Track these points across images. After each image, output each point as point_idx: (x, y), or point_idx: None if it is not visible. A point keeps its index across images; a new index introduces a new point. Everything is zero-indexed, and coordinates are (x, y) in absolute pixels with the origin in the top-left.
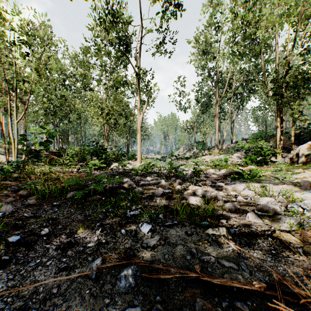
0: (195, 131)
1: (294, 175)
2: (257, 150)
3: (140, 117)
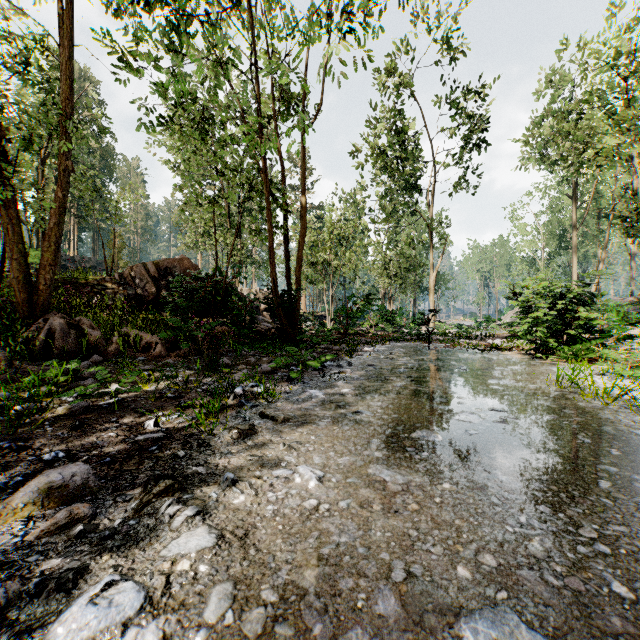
0: None
1: None
2: None
3: (433, 274)
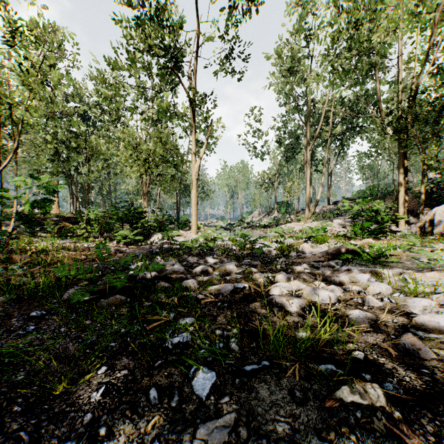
0: (275, 187)
1: (439, 254)
2: (371, 214)
3: (195, 165)
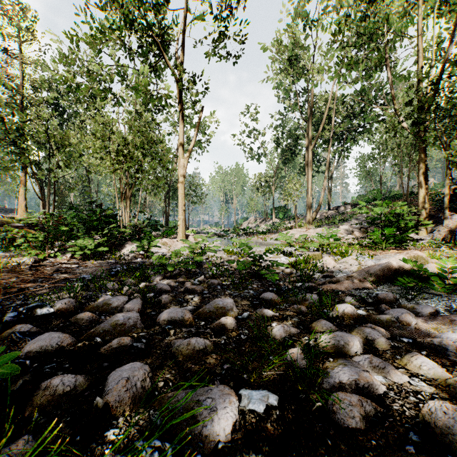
0: (273, 191)
1: None
2: (394, 219)
3: (183, 159)
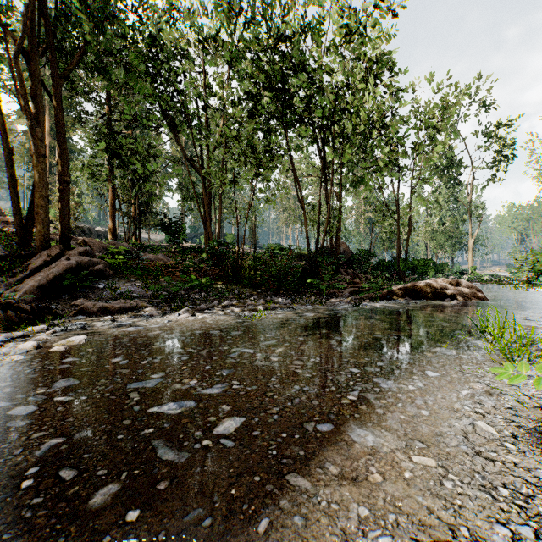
0: None
1: None
2: None
3: (471, 240)
